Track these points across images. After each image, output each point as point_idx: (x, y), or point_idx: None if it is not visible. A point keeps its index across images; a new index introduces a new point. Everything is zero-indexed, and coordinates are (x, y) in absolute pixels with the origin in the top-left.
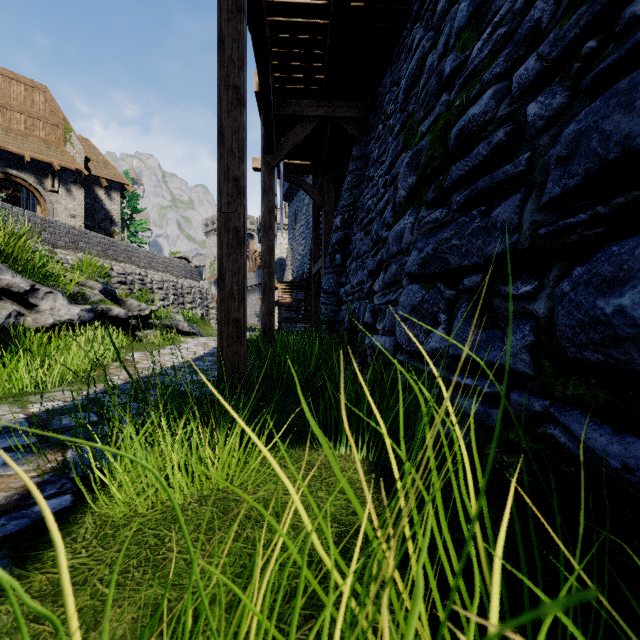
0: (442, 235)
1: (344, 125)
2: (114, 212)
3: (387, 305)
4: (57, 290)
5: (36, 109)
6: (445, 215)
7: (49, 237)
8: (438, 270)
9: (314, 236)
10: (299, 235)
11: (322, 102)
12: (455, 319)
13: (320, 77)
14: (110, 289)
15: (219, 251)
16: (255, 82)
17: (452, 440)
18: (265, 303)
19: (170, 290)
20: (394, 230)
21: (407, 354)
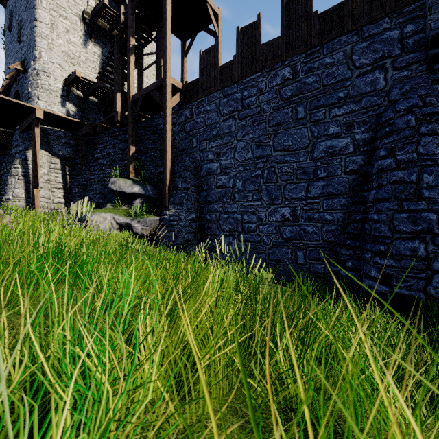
0: None
1: None
2: None
3: None
4: None
5: None
6: None
7: None
8: None
9: None
10: None
11: None
12: None
13: None
14: None
15: None
16: None
17: None
18: None
19: None
20: None
21: None
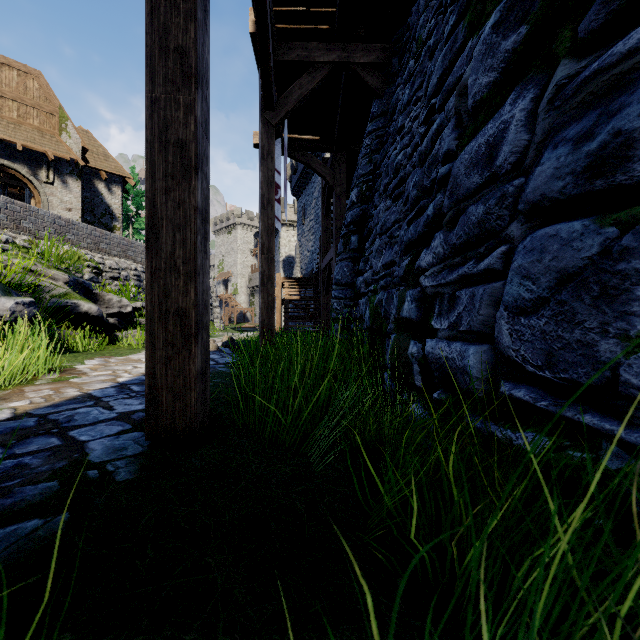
0: None
1: (361, 73)
2: (115, 206)
3: (457, 285)
4: None
5: (30, 96)
6: None
7: (30, 227)
8: None
9: (324, 225)
10: (308, 230)
11: (334, 44)
12: None
13: (331, 11)
14: (82, 281)
15: (149, 184)
16: (250, 20)
17: None
18: (263, 296)
19: None
20: (469, 149)
21: (534, 384)
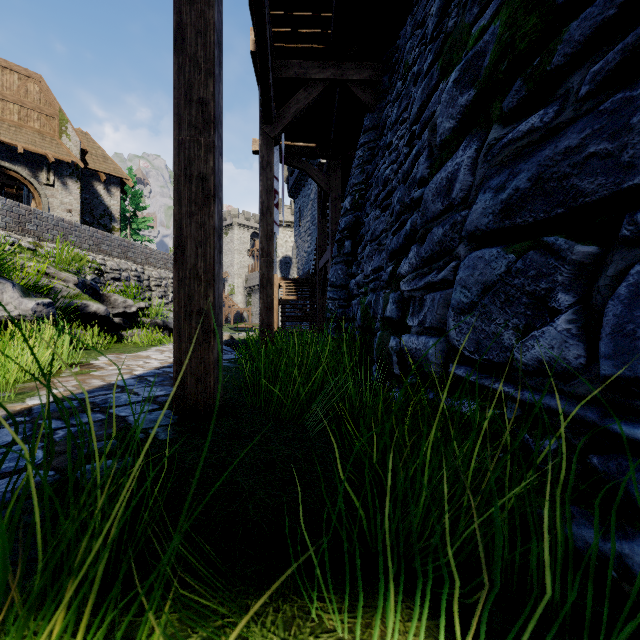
0: (555, 147)
1: (354, 90)
2: (114, 208)
3: (425, 290)
4: (7, 280)
5: (30, 99)
6: (554, 116)
7: (35, 229)
8: (546, 213)
9: (320, 228)
10: (305, 232)
11: (329, 63)
12: (610, 300)
13: (326, 32)
14: (90, 283)
15: (176, 209)
16: (251, 40)
17: (628, 572)
18: (262, 297)
19: (169, 288)
20: (435, 180)
21: (470, 365)
